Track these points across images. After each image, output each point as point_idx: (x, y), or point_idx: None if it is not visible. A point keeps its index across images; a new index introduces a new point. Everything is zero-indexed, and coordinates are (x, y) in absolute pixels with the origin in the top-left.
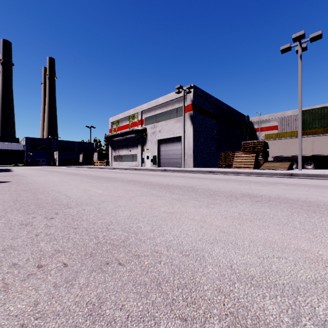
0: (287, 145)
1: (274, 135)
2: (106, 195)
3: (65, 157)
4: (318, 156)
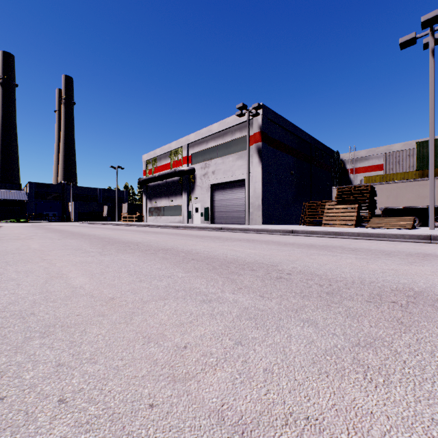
0: (400, 192)
1: (379, 178)
2: (85, 293)
3: (84, 210)
4: None
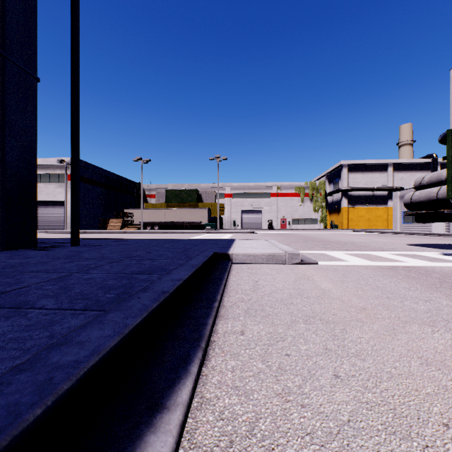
0: (152, 214)
1: (151, 205)
2: None
3: None
4: (162, 222)
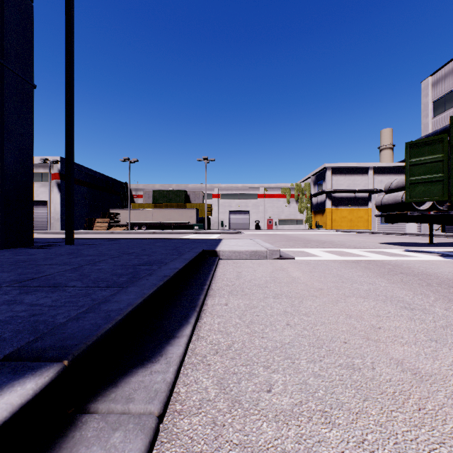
0: (140, 214)
1: (138, 205)
2: None
3: None
4: (150, 222)
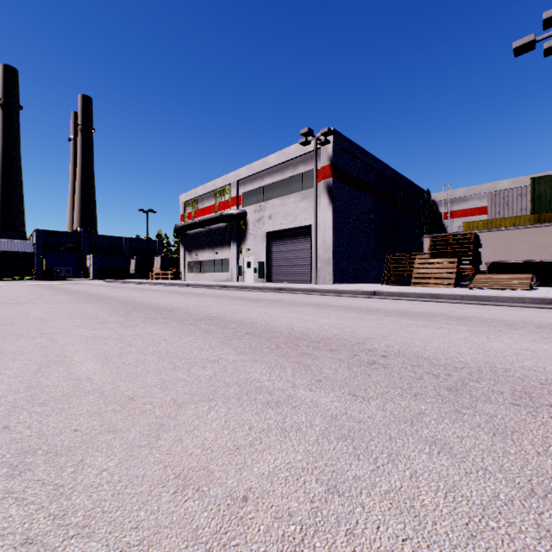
0: (511, 242)
1: (482, 224)
2: (92, 389)
3: (106, 265)
4: None
